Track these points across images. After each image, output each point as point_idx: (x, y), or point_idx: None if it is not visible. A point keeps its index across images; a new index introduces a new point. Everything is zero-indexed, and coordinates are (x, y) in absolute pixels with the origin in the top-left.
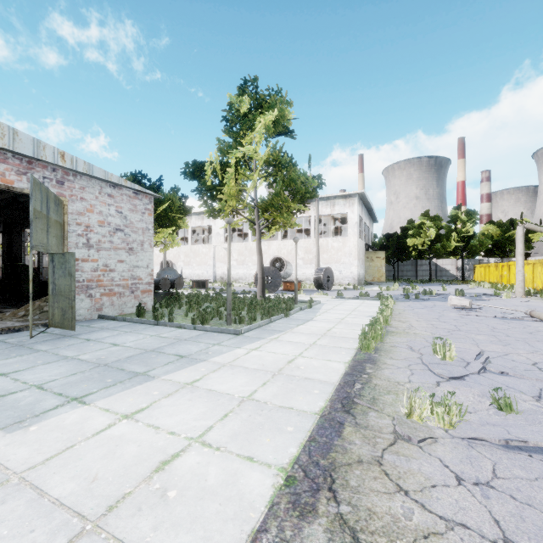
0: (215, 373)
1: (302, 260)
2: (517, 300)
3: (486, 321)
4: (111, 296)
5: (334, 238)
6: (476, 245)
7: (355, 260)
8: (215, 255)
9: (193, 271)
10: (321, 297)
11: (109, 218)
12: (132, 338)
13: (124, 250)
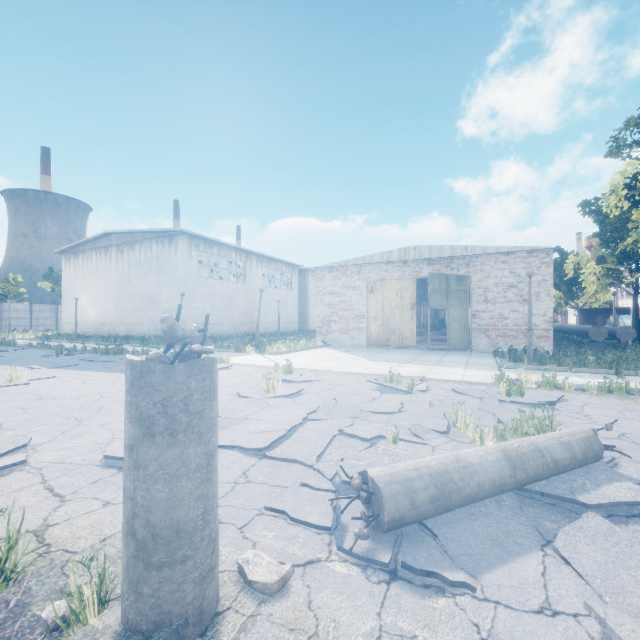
0: (418, 367)
1: None
2: None
3: None
4: (505, 338)
5: None
6: None
7: None
8: None
9: None
10: None
11: (503, 279)
12: (458, 358)
13: (517, 302)
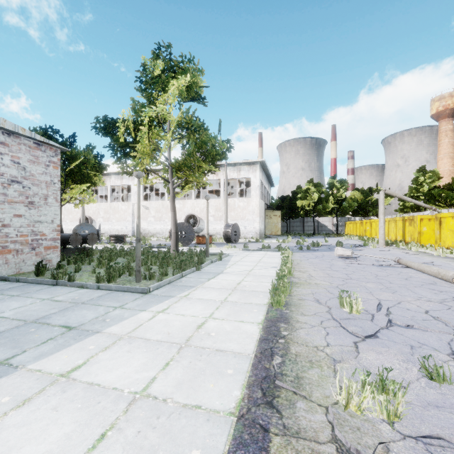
0: (105, 352)
1: (213, 217)
2: (382, 250)
3: (368, 269)
4: (5, 254)
5: (240, 199)
6: (346, 207)
7: (258, 218)
8: (133, 212)
9: (113, 227)
10: (230, 249)
11: (2, 168)
12: (16, 304)
13: (22, 204)
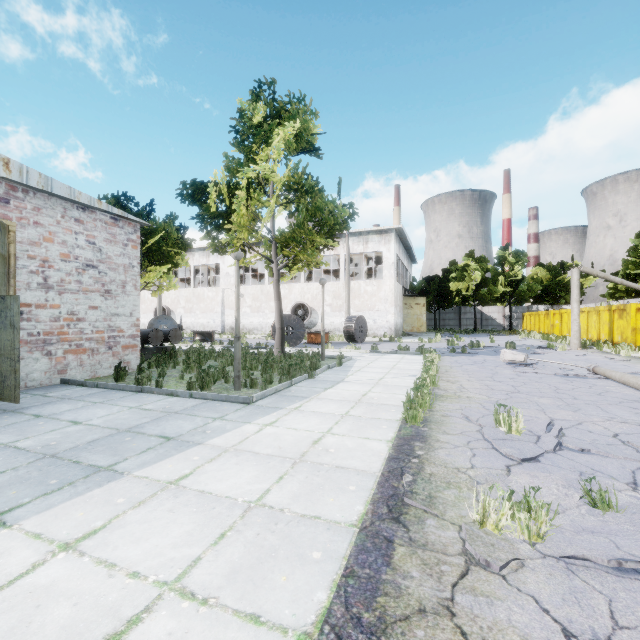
0: (212, 464)
1: (330, 307)
2: (574, 354)
3: (547, 380)
4: (79, 354)
5: (368, 281)
6: (525, 291)
7: (392, 307)
8: (223, 301)
9: (197, 320)
10: (353, 351)
11: (77, 250)
12: (103, 411)
13: (98, 293)
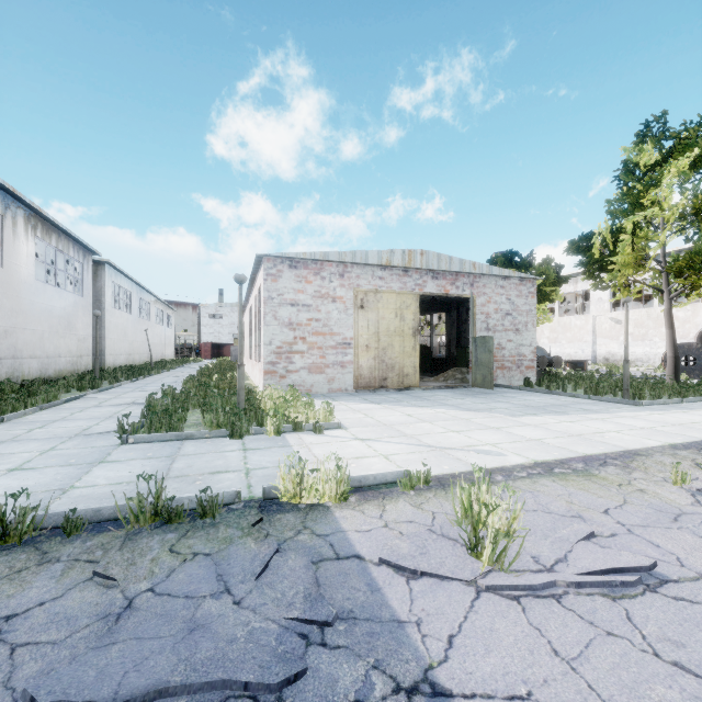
0: (618, 418)
1: None
2: None
3: None
4: (502, 370)
5: None
6: None
7: None
8: (594, 329)
9: (562, 350)
10: None
11: (501, 305)
12: (536, 398)
13: (511, 331)
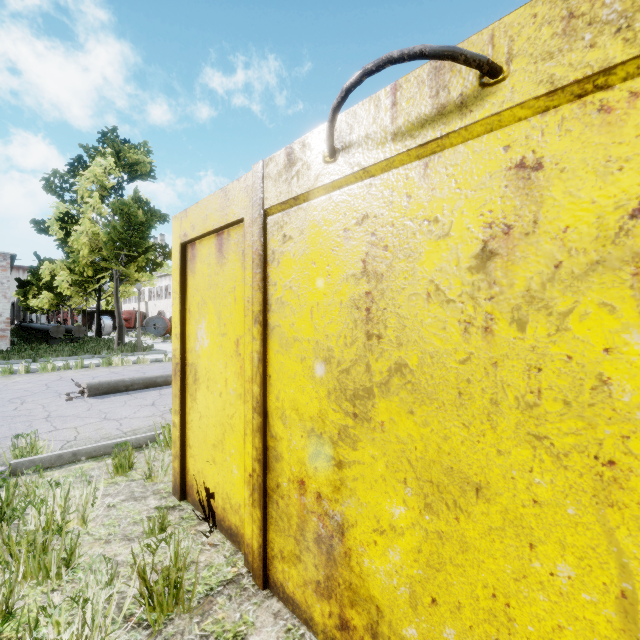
0: None
1: None
2: None
3: None
4: None
5: None
6: None
7: None
8: None
9: None
10: None
11: None
12: None
13: None
